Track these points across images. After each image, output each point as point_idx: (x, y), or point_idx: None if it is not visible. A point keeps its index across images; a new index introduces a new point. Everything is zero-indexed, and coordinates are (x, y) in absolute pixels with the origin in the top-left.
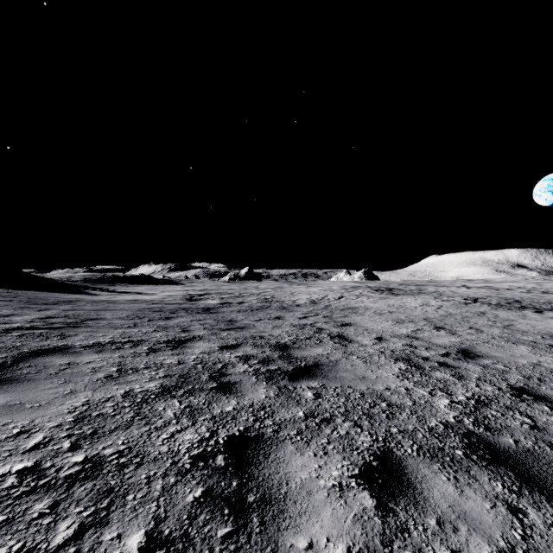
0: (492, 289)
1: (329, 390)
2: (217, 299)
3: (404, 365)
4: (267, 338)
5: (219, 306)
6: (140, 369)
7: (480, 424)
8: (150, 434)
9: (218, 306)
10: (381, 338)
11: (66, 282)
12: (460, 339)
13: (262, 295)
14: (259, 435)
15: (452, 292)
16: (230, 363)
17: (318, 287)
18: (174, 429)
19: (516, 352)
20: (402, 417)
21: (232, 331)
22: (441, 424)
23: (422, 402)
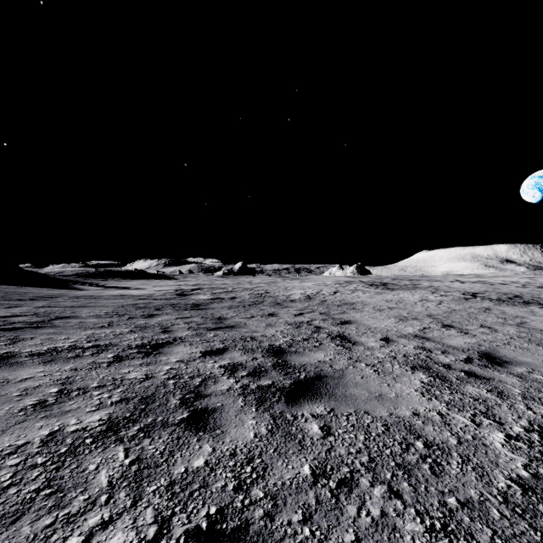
0: (487, 283)
1: (341, 420)
2: (208, 294)
3: (425, 376)
4: (259, 339)
5: (210, 301)
6: (90, 389)
7: None
8: (50, 535)
9: (208, 301)
10: (387, 338)
11: (56, 277)
12: (475, 339)
13: (255, 289)
14: (241, 526)
15: (447, 287)
16: (211, 376)
17: (312, 282)
18: (98, 520)
19: None
20: (453, 471)
21: (220, 331)
22: (514, 484)
23: (469, 437)
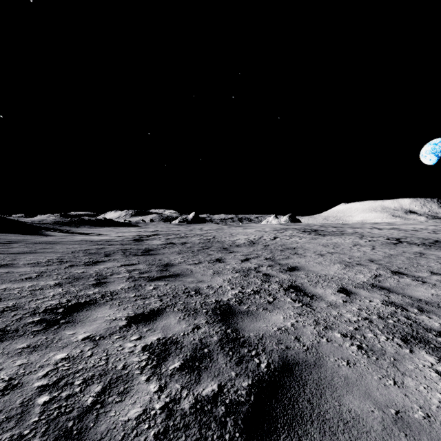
0: (401, 230)
1: None
2: (163, 239)
3: (435, 360)
4: (204, 292)
5: (162, 246)
6: None
7: None
8: None
9: (160, 246)
10: (345, 290)
11: (34, 225)
12: (440, 290)
13: (204, 235)
14: None
15: (370, 233)
16: (122, 376)
17: (253, 228)
18: None
19: None
20: None
21: (163, 281)
22: None
23: None
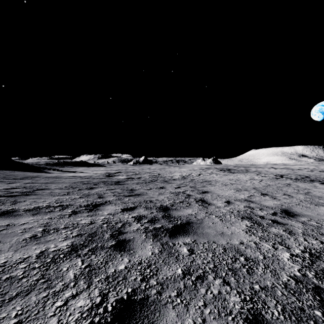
0: (290, 169)
1: (199, 246)
2: (125, 175)
3: (249, 223)
4: (154, 202)
5: (126, 180)
6: (60, 229)
7: (322, 278)
8: (46, 301)
9: (125, 180)
10: (229, 201)
11: (34, 165)
12: (280, 202)
13: (152, 173)
14: (144, 298)
15: (266, 171)
16: (127, 222)
17: (186, 168)
18: (70, 294)
19: (320, 212)
20: (259, 272)
21: (132, 197)
22: (291, 279)
23: (270, 255)
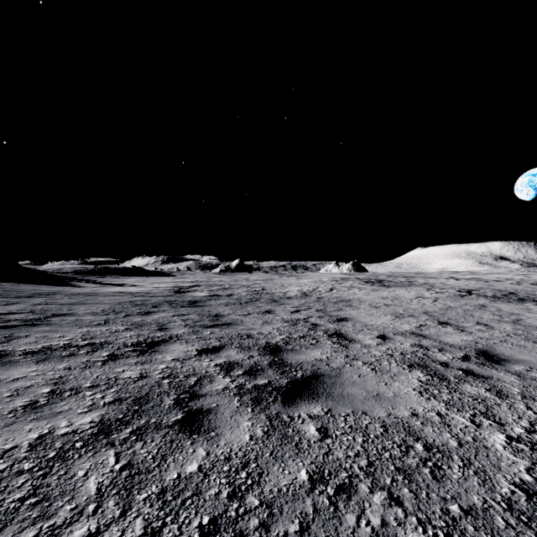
0: (481, 280)
1: (338, 421)
2: (206, 291)
3: (423, 375)
4: (256, 337)
5: (207, 298)
6: (83, 389)
7: None
8: None
9: (205, 298)
10: (384, 336)
11: (55, 274)
12: (472, 337)
13: (252, 286)
14: None
15: (442, 284)
16: (207, 375)
17: (308, 278)
18: (84, 532)
19: None
20: (455, 475)
21: (217, 328)
22: (517, 489)
23: (470, 439)
